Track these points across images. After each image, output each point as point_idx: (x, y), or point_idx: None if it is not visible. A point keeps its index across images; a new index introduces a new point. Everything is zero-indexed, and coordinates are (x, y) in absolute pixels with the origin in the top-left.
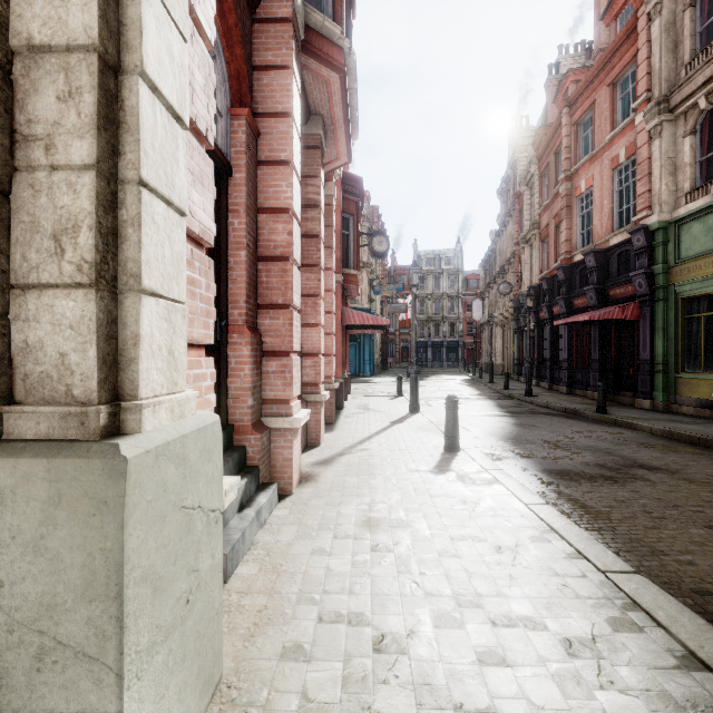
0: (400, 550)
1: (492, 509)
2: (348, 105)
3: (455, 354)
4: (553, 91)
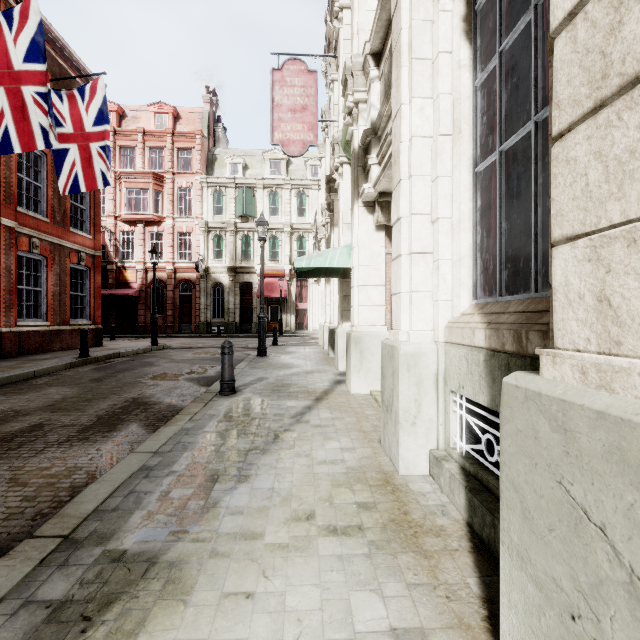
0: None
1: None
2: None
3: None
4: None
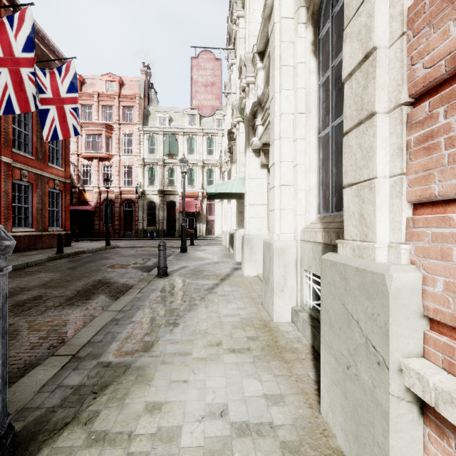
0: None
1: None
2: None
3: None
4: None
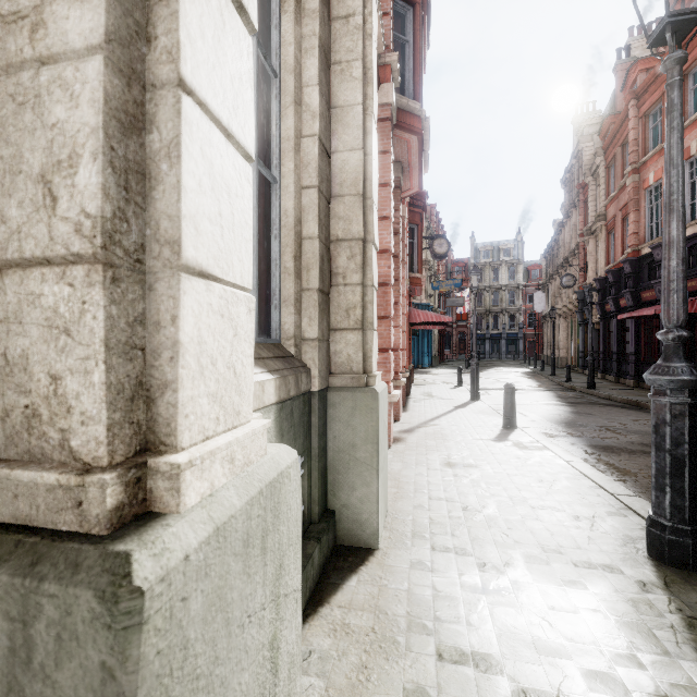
0: (473, 477)
1: (540, 463)
2: (422, 154)
3: (514, 347)
4: (622, 76)
